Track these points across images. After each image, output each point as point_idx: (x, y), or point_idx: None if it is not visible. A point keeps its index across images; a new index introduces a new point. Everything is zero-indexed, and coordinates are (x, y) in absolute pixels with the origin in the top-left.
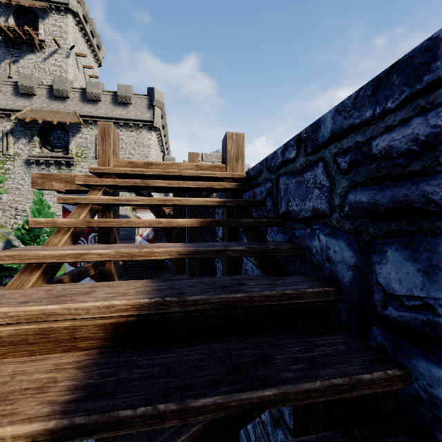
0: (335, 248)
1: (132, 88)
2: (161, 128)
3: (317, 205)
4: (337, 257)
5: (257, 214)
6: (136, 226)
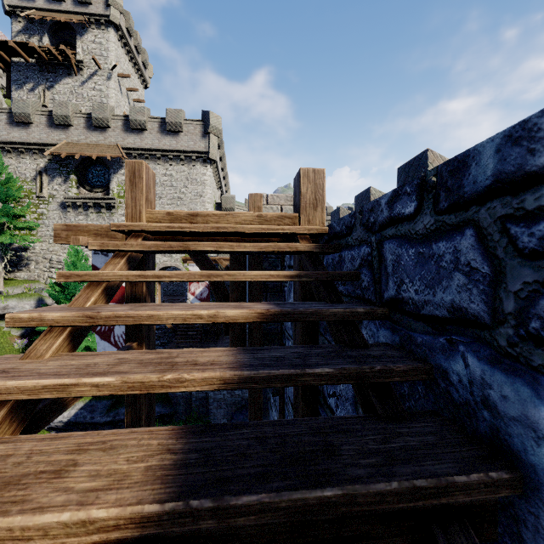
0: (506, 390)
1: (183, 112)
2: (219, 160)
3: (461, 302)
4: (509, 408)
5: (345, 289)
6: (163, 322)
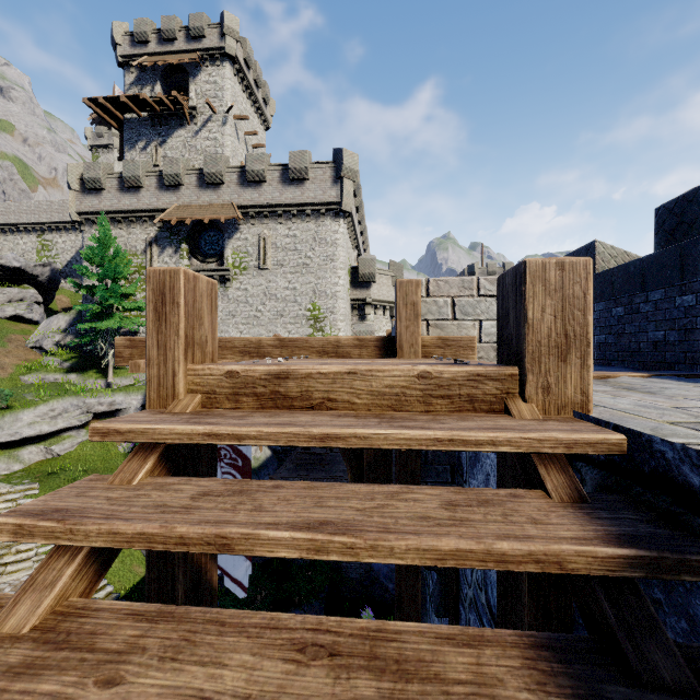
0: None
1: (309, 154)
2: (354, 212)
3: None
4: None
5: None
6: None
